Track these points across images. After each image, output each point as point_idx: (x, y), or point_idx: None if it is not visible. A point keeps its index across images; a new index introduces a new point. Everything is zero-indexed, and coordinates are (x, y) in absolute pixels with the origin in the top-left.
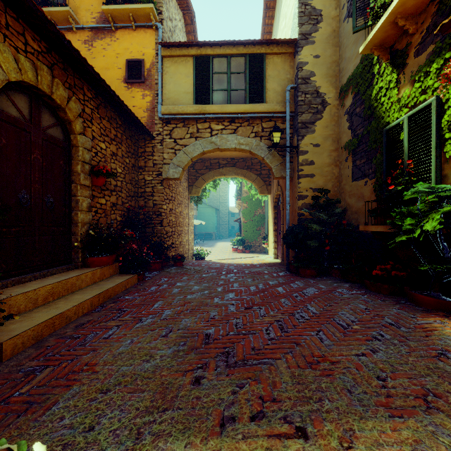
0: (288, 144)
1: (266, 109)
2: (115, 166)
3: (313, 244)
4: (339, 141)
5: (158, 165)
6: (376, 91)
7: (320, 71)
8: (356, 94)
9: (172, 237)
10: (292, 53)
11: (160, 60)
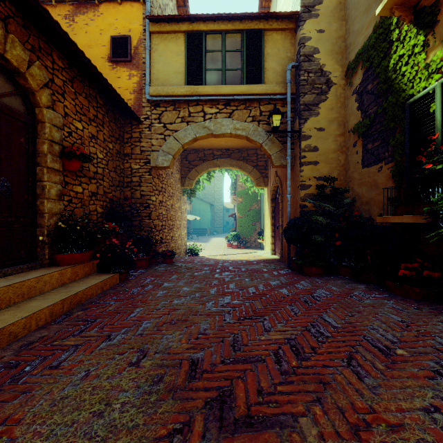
0: (289, 128)
1: (265, 90)
2: (95, 151)
3: (318, 239)
4: (345, 125)
5: (146, 152)
6: (395, 60)
7: (325, 47)
8: (368, 69)
9: (162, 231)
10: (293, 29)
11: (148, 37)
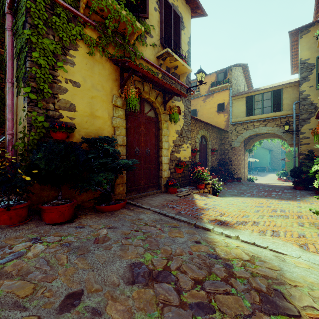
0: (294, 129)
1: (282, 114)
2: (216, 146)
3: (303, 176)
4: None
5: (230, 142)
6: None
7: (313, 93)
8: None
9: (236, 170)
10: (298, 84)
11: (231, 102)
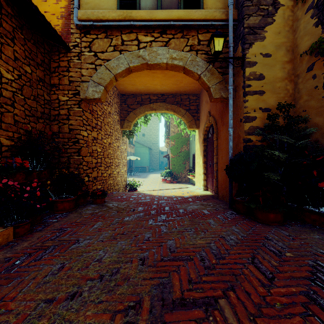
0: (231, 55)
1: (204, 16)
2: None
3: (274, 177)
4: (294, 51)
5: (74, 82)
6: None
7: None
8: None
9: (97, 168)
10: None
11: None
